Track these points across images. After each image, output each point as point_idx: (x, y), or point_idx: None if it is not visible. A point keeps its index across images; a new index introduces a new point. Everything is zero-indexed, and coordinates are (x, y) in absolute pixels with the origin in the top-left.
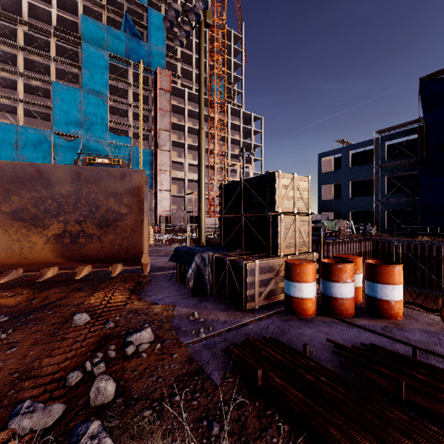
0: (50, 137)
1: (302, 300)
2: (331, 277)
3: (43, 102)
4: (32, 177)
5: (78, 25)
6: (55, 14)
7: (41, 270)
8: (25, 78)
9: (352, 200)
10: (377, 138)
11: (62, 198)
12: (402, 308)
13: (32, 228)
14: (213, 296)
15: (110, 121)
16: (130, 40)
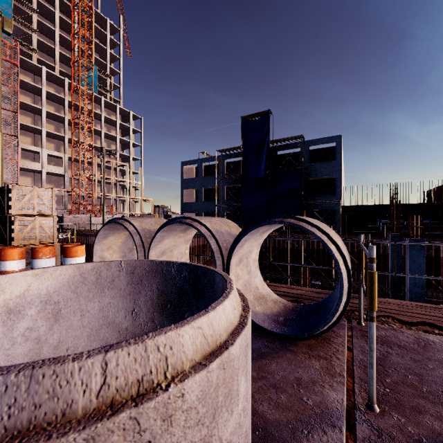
0: None
1: (6, 272)
2: (33, 256)
3: None
4: None
5: None
6: None
7: None
8: None
9: (204, 203)
10: (220, 155)
11: None
12: None
13: None
14: None
15: None
16: None
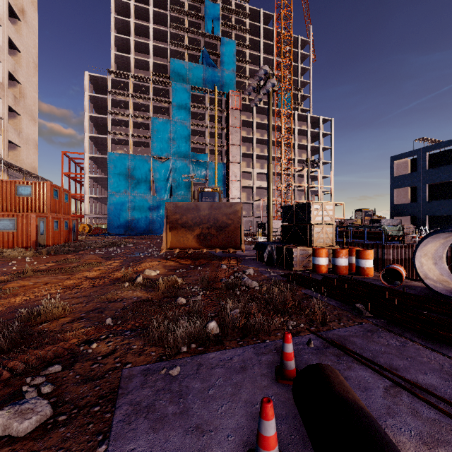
0: (150, 161)
1: (319, 265)
2: (335, 256)
3: (144, 133)
4: (193, 208)
5: (167, 67)
6: (152, 62)
7: (201, 249)
8: (134, 118)
9: (429, 203)
10: None
11: (203, 217)
12: (371, 271)
13: (188, 231)
14: (277, 266)
15: (192, 142)
16: (207, 70)
